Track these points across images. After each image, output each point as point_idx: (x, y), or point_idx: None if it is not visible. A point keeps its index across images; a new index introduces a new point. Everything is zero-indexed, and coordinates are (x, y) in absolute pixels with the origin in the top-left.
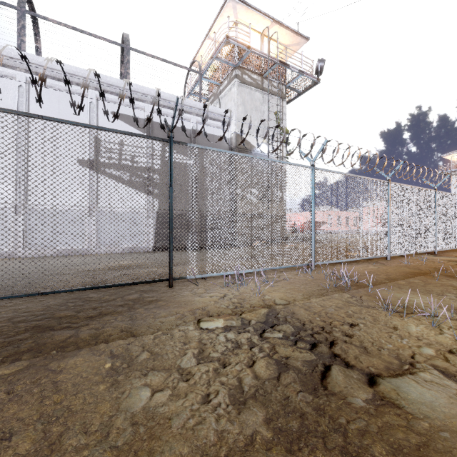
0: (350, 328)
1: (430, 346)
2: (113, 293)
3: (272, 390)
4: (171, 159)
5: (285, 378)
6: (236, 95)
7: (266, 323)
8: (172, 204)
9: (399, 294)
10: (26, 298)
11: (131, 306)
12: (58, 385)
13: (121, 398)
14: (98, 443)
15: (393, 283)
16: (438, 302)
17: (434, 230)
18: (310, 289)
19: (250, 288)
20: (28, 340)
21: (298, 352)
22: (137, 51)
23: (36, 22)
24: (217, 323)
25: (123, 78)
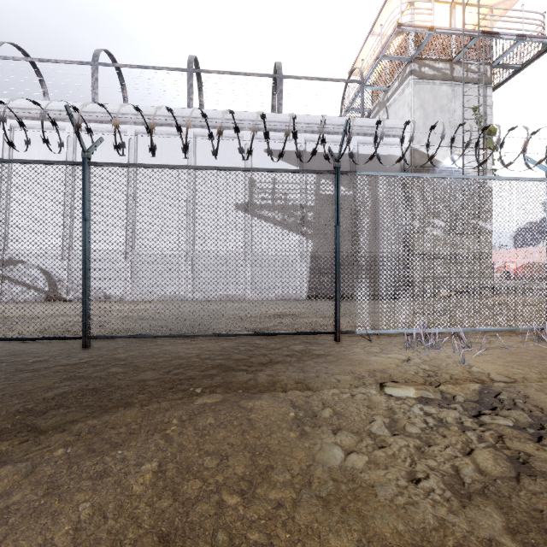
0: None
1: None
2: (277, 341)
3: (510, 492)
4: (338, 193)
5: (531, 482)
6: (411, 97)
7: (481, 404)
8: (339, 245)
9: None
10: (204, 338)
11: (299, 358)
12: (253, 422)
13: (314, 450)
14: (302, 486)
15: None
16: None
17: None
18: None
19: (444, 353)
20: (217, 376)
21: (546, 452)
22: (290, 77)
23: (199, 78)
24: (406, 391)
25: (274, 110)
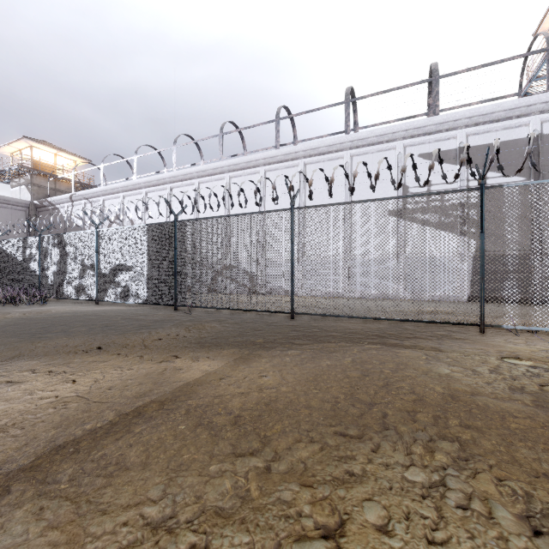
0: None
1: None
2: (423, 328)
3: None
4: (482, 206)
5: None
6: None
7: None
8: (483, 251)
9: None
10: (364, 321)
11: (439, 337)
12: (398, 356)
13: (433, 368)
14: (422, 374)
15: None
16: None
17: None
18: None
19: None
20: (376, 338)
21: None
22: (447, 75)
23: (354, 102)
24: (523, 361)
25: (430, 109)
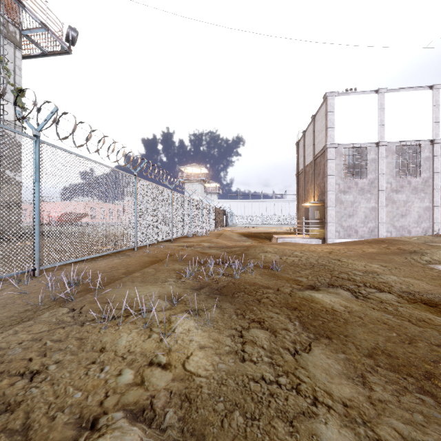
0: (27, 384)
1: (132, 366)
2: None
3: None
4: None
5: None
6: None
7: None
8: None
9: (129, 291)
10: None
11: None
12: None
13: None
14: None
15: (129, 277)
16: (159, 291)
17: (171, 222)
18: (5, 316)
19: None
20: None
21: None
22: None
23: None
24: None
25: None
